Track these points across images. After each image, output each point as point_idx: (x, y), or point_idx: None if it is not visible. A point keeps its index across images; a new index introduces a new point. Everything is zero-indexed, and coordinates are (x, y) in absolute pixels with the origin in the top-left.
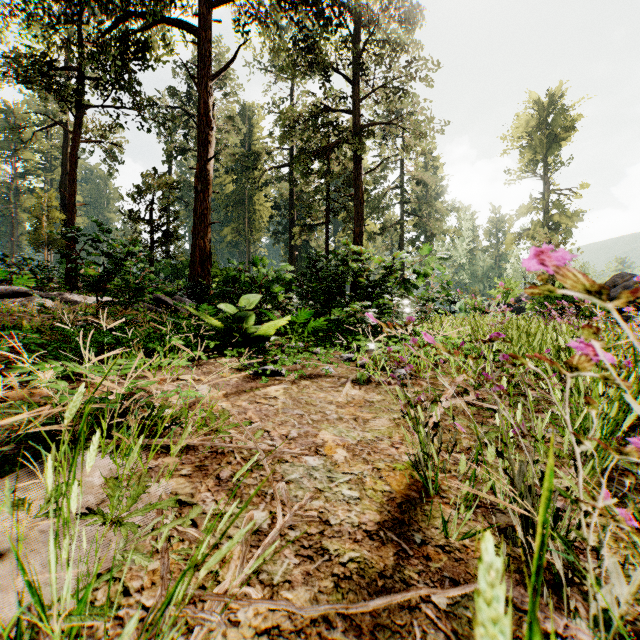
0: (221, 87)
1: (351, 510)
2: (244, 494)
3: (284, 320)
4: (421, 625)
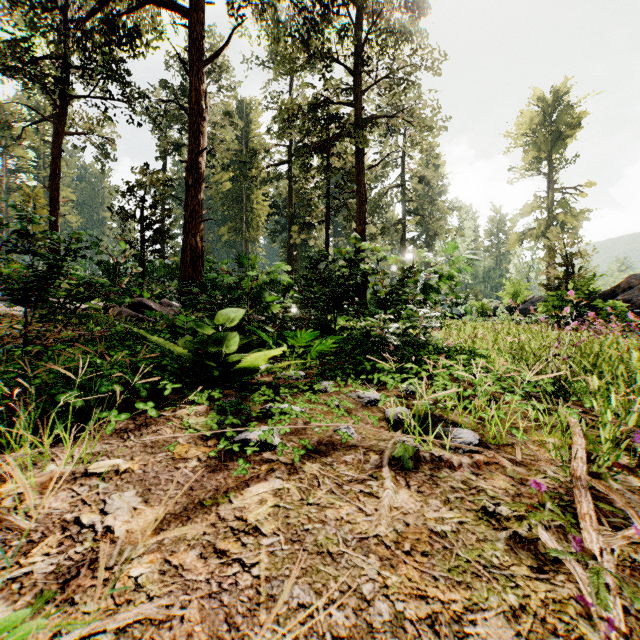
0: (217, 81)
1: None
2: None
3: (278, 350)
4: None
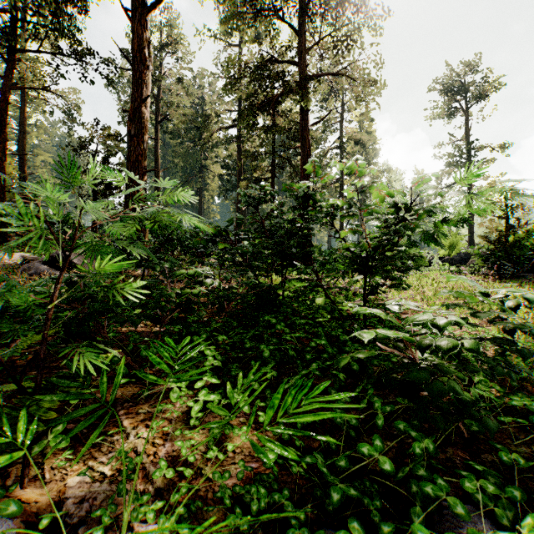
0: (173, 53)
1: None
2: None
3: None
4: None
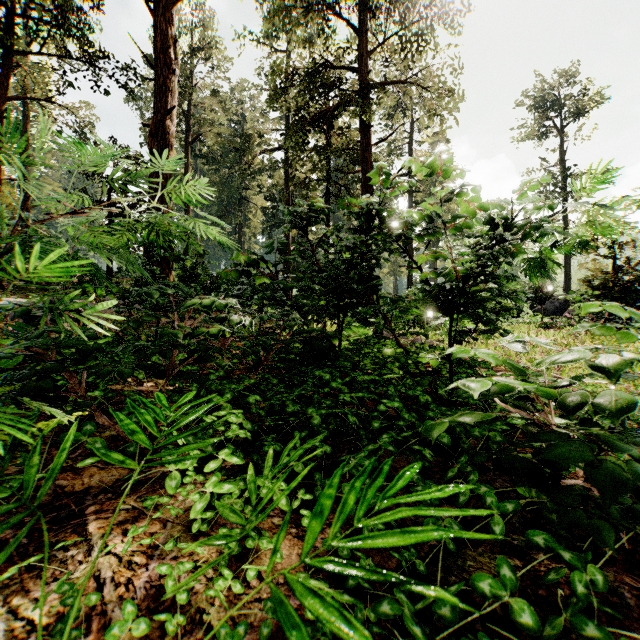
0: (207, 60)
1: None
2: None
3: None
4: None
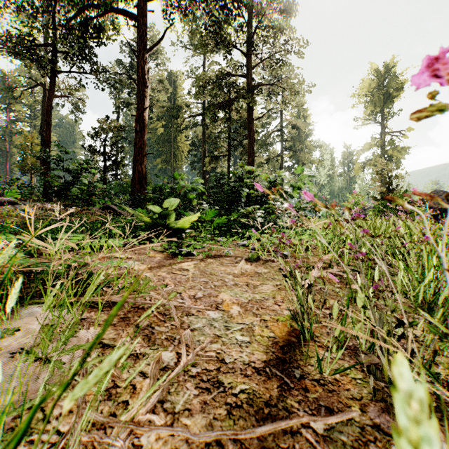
0: (154, 59)
1: (243, 351)
2: (157, 339)
3: (196, 216)
4: (302, 448)
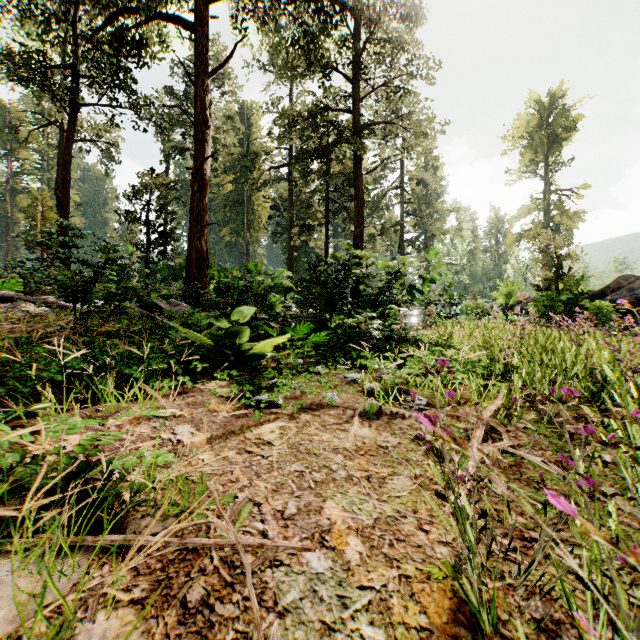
0: (219, 86)
1: None
2: None
3: (281, 339)
4: None
